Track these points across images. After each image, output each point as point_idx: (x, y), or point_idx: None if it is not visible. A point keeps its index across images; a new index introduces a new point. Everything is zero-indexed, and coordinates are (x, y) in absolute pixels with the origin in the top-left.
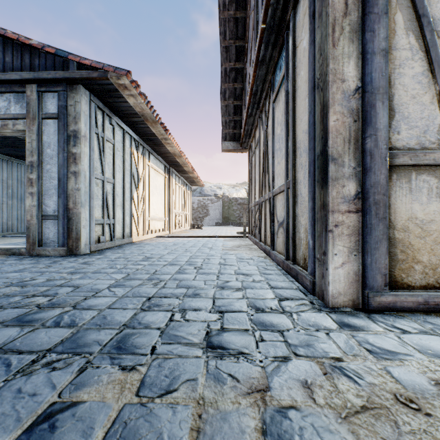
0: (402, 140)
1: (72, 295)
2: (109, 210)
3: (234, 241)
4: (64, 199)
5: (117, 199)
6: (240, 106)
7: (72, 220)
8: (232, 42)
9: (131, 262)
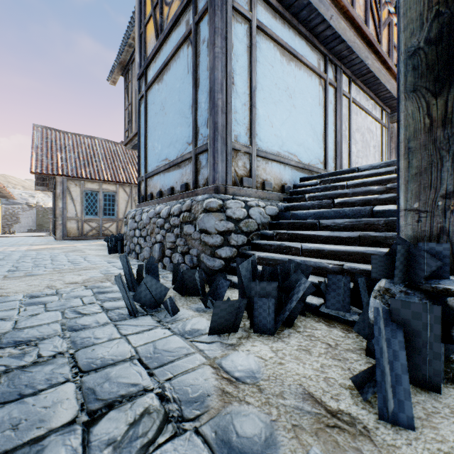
0: (69, 215)
1: None
2: None
3: (43, 237)
4: None
5: None
6: None
7: None
8: None
9: None
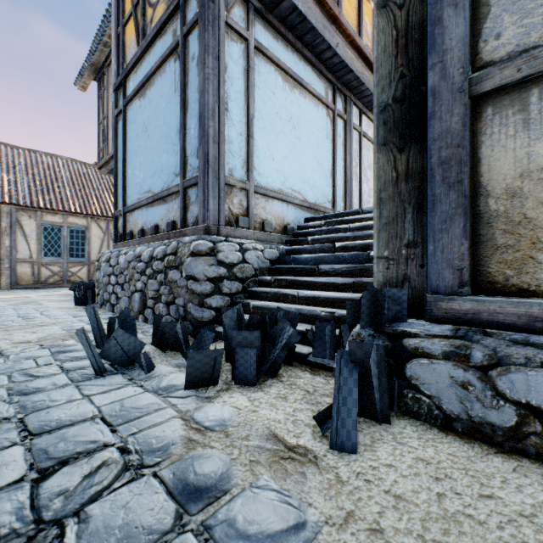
0: (21, 257)
1: None
2: None
3: None
4: None
5: None
6: None
7: None
8: None
9: None
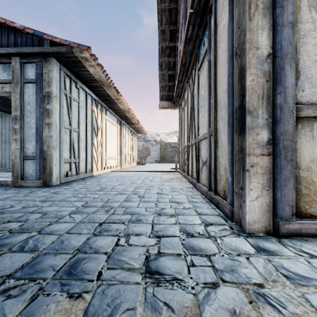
0: (306, 96)
1: (39, 221)
2: (75, 152)
3: (169, 175)
4: (40, 143)
5: (81, 143)
6: (173, 75)
7: (46, 159)
8: (167, 26)
9: (90, 192)
